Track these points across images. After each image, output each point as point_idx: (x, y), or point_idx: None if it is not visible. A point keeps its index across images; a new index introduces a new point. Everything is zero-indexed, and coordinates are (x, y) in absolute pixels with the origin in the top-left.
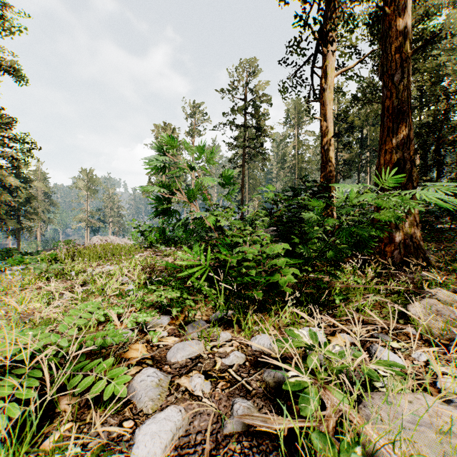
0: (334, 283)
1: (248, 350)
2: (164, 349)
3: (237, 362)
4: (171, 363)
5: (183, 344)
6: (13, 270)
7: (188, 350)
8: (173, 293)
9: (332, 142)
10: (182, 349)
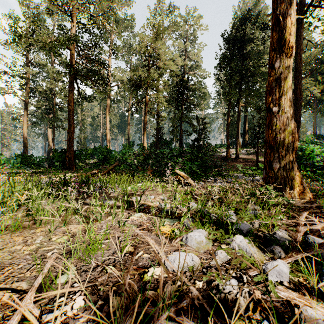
0: None
1: None
2: None
3: None
4: None
5: None
6: None
7: None
8: None
9: (50, 140)
10: None
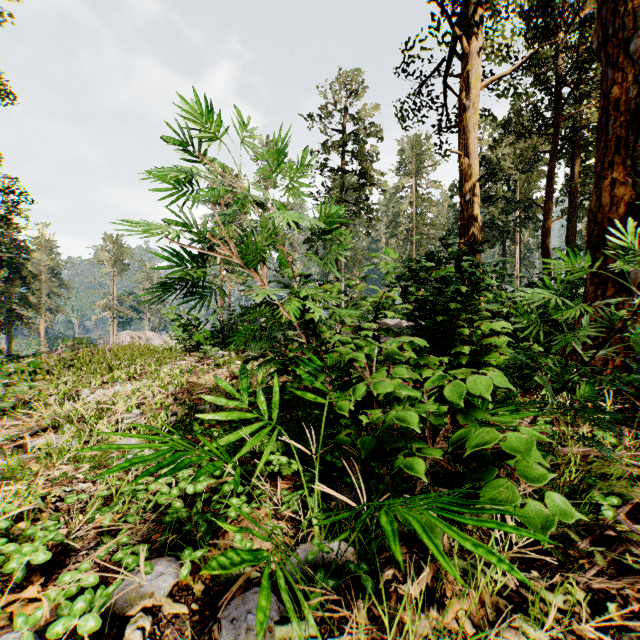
0: None
1: None
2: None
3: None
4: None
5: None
6: None
7: None
8: (201, 481)
9: (477, 189)
10: None
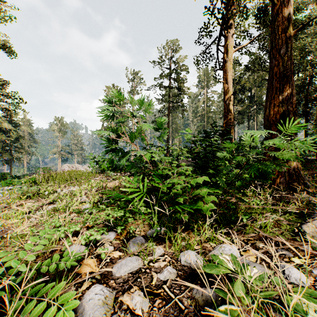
0: (238, 203)
1: (178, 264)
2: (110, 263)
3: (170, 277)
4: (116, 278)
5: (125, 260)
6: (4, 190)
7: (130, 265)
8: (118, 213)
9: (231, 98)
10: (125, 265)
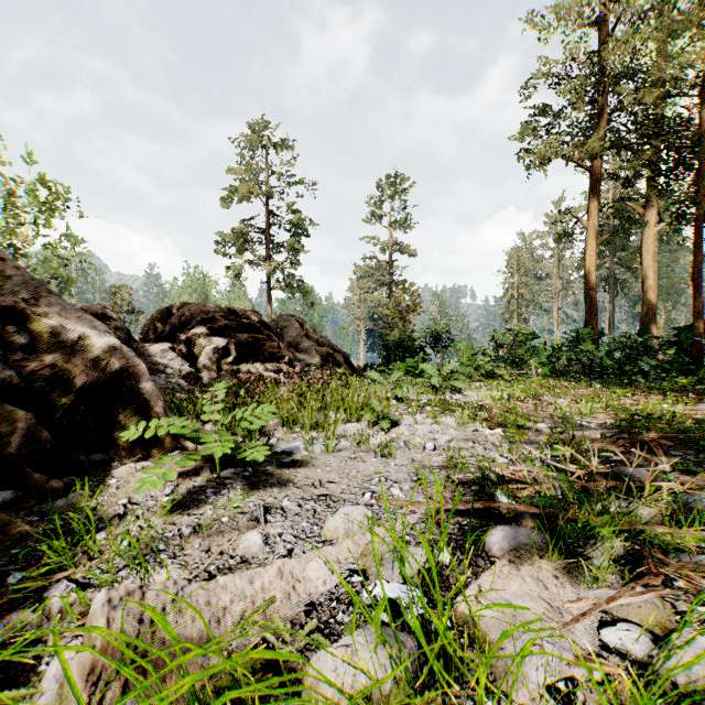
0: None
1: None
2: None
3: None
4: None
5: None
6: None
7: None
8: None
9: (650, 285)
10: None
